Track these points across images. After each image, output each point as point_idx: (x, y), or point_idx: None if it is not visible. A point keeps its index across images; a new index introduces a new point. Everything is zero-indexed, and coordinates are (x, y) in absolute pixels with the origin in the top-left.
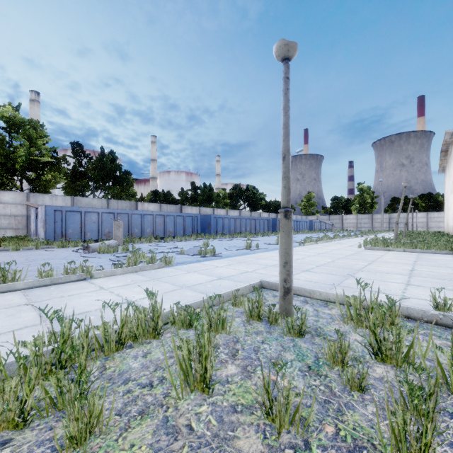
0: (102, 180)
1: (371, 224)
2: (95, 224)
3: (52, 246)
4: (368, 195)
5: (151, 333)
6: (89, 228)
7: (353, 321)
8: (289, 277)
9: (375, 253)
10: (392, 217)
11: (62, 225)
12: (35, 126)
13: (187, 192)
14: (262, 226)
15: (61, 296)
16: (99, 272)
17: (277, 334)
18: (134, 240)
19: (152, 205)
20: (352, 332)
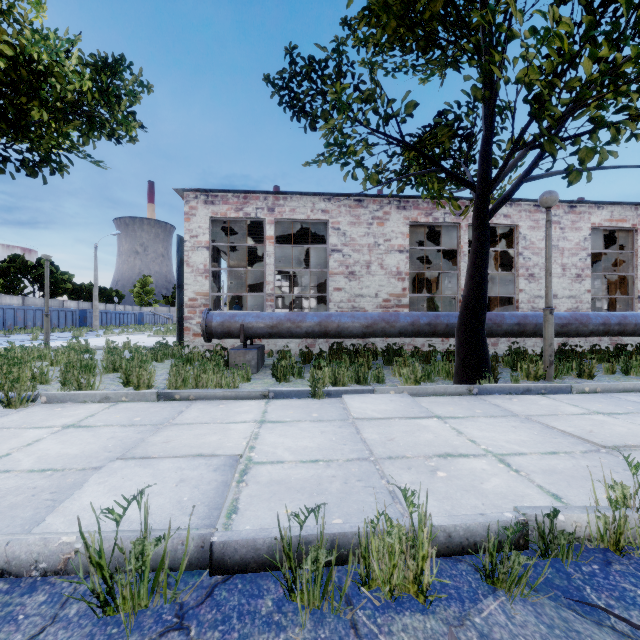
0: None
1: None
2: None
3: None
4: None
5: None
6: None
7: None
8: (48, 338)
9: (150, 338)
10: None
11: None
12: None
13: None
14: (64, 319)
15: None
16: None
17: None
18: None
19: None
20: None
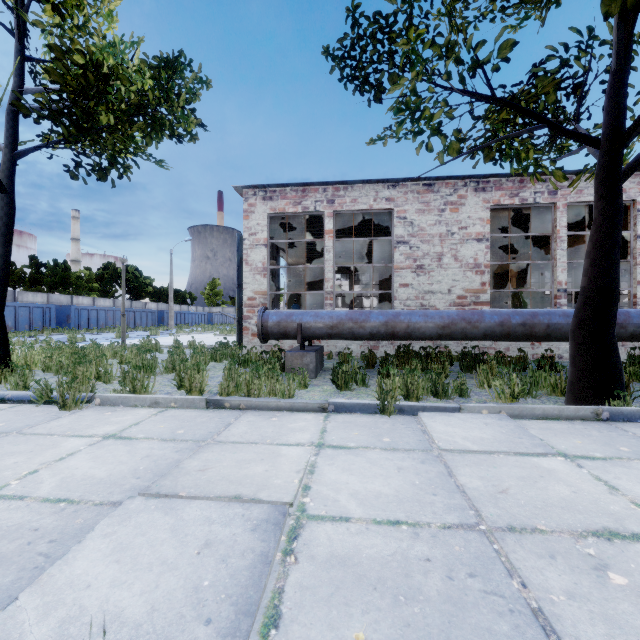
0: None
1: None
2: None
3: None
4: None
5: None
6: None
7: None
8: (124, 336)
9: (215, 337)
10: None
11: None
12: None
13: (22, 270)
14: (145, 319)
15: None
16: None
17: None
18: None
19: None
20: None
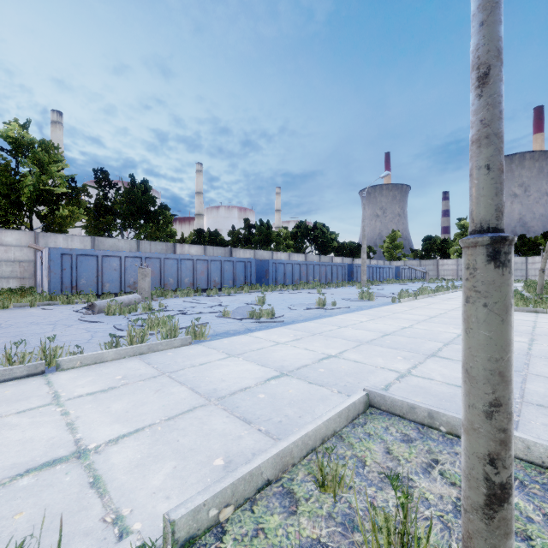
0: (131, 216)
1: None
2: (117, 272)
3: (54, 302)
4: None
5: None
6: (108, 277)
7: None
8: (505, 449)
9: (519, 317)
10: None
11: (72, 273)
12: (47, 148)
13: (239, 232)
14: (336, 274)
15: None
16: (71, 359)
17: None
18: (166, 293)
19: (194, 248)
20: None
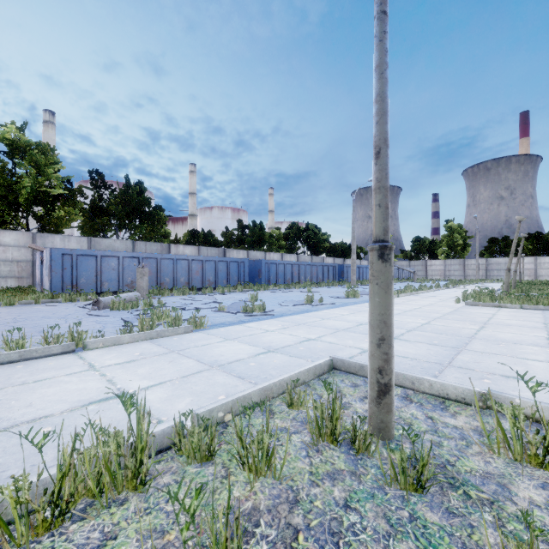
0: (127, 217)
1: (463, 272)
2: (115, 272)
3: (57, 300)
4: (459, 235)
5: (130, 479)
6: (107, 276)
7: (511, 451)
8: (387, 364)
9: (482, 311)
10: (490, 263)
11: (72, 273)
12: (43, 150)
13: (232, 232)
14: (326, 274)
15: (23, 382)
16: (96, 341)
17: (371, 480)
18: (163, 292)
19: (189, 248)
20: (516, 477)
